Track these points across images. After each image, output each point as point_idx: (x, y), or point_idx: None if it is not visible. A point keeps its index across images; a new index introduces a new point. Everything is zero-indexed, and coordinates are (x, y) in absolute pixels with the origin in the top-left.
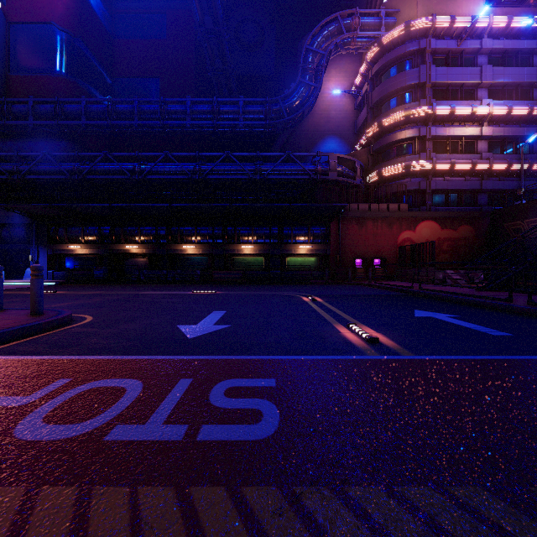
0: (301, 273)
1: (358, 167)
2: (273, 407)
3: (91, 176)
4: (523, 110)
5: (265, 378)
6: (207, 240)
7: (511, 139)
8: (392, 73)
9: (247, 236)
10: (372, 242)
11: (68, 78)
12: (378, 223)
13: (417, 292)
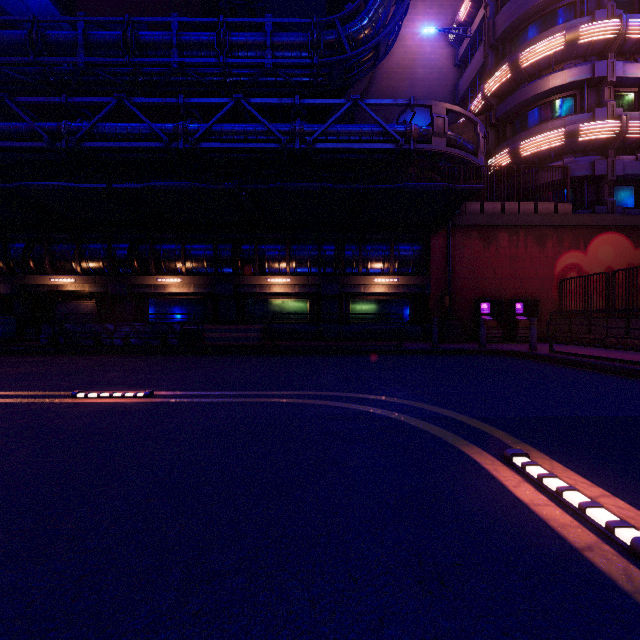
0: (377, 329)
1: (481, 134)
2: None
3: None
4: None
5: None
6: (205, 268)
7: None
8: None
9: (277, 260)
10: (509, 272)
11: None
12: (520, 237)
13: None
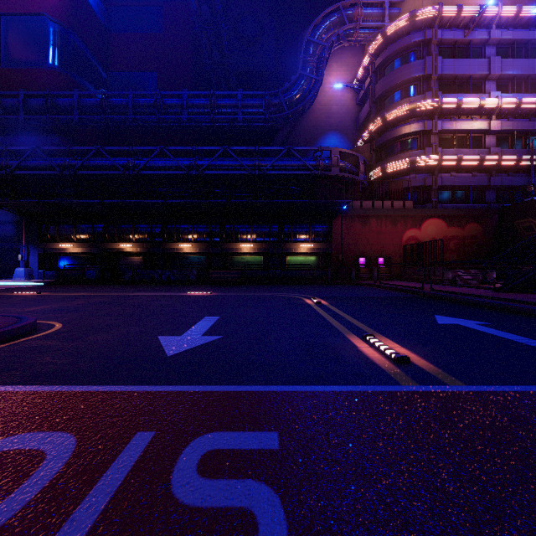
0: (302, 273)
1: (361, 162)
2: (275, 503)
3: (83, 172)
4: (533, 103)
5: (263, 431)
6: (204, 238)
7: (520, 134)
8: (396, 65)
9: (245, 234)
10: (376, 241)
11: (61, 71)
12: (382, 221)
13: (429, 293)
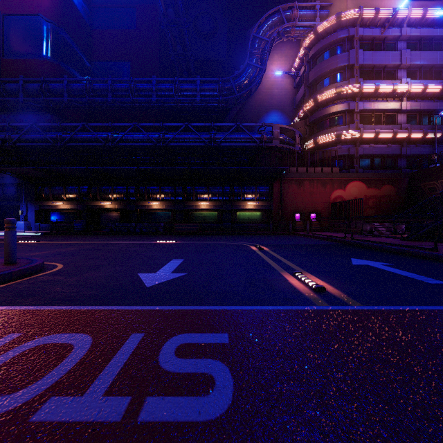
0: (249, 226)
1: (297, 136)
2: (226, 371)
3: (72, 143)
4: (436, 87)
5: (218, 333)
6: (170, 197)
7: (426, 112)
8: (325, 57)
9: (203, 194)
10: (309, 199)
11: (53, 61)
12: (314, 183)
13: (350, 242)
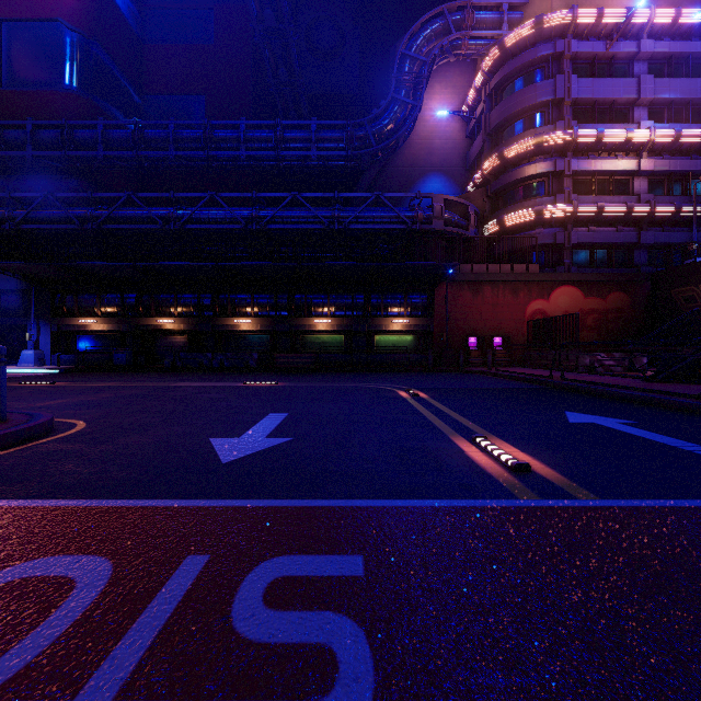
0: (395, 357)
1: (472, 213)
2: (359, 639)
3: (110, 225)
4: (695, 136)
5: (344, 555)
6: (268, 312)
7: (679, 176)
8: (517, 87)
9: (321, 306)
10: (492, 315)
11: (81, 94)
12: (499, 289)
13: (559, 384)
